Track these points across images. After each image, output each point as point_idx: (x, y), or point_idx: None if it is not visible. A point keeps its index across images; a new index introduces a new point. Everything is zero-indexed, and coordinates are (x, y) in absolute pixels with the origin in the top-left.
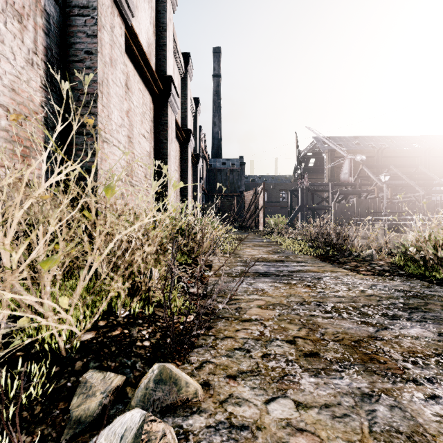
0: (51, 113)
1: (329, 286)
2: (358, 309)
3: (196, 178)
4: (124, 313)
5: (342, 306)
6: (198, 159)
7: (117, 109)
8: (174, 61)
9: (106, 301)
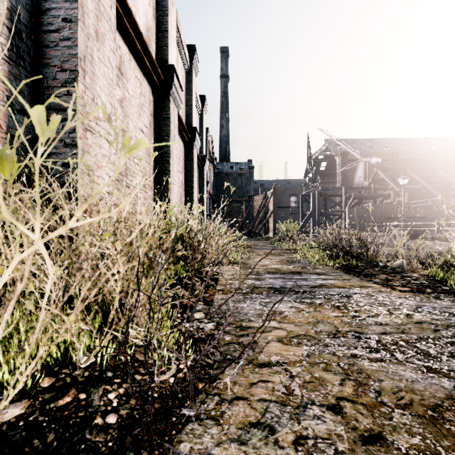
0: (18, 92)
1: (363, 308)
2: (414, 345)
3: (203, 182)
4: (88, 361)
5: (391, 339)
6: (204, 161)
7: (105, 93)
8: (177, 52)
9: (34, 361)
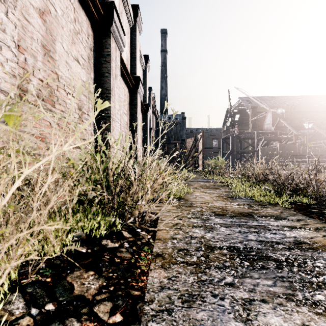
0: None
1: None
2: None
3: (146, 125)
4: None
5: None
6: (147, 108)
7: None
8: (122, 6)
9: None
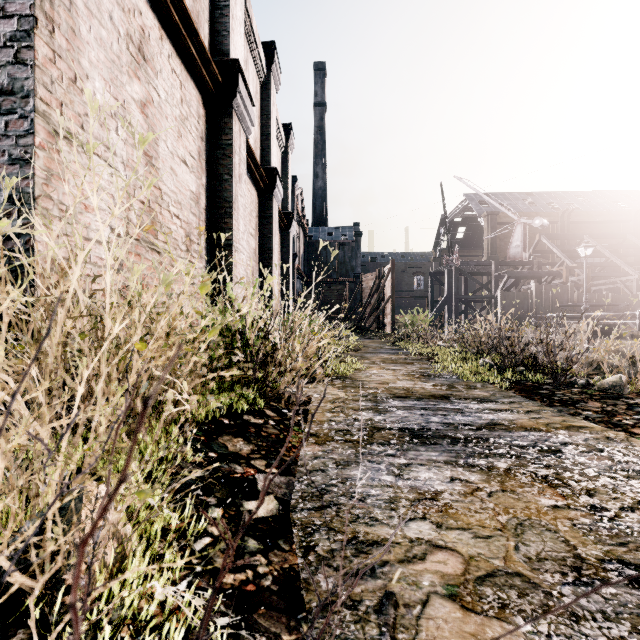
0: None
1: (600, 484)
2: None
3: (287, 252)
4: None
5: None
6: (290, 221)
7: (102, 75)
8: (247, 50)
9: None
